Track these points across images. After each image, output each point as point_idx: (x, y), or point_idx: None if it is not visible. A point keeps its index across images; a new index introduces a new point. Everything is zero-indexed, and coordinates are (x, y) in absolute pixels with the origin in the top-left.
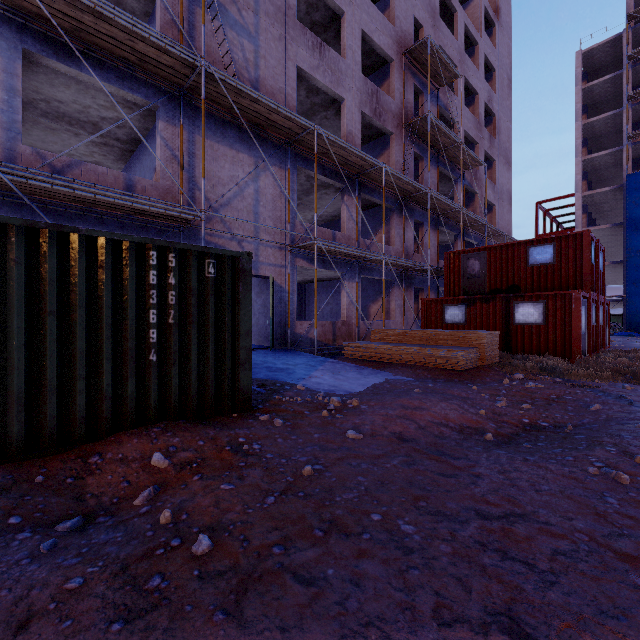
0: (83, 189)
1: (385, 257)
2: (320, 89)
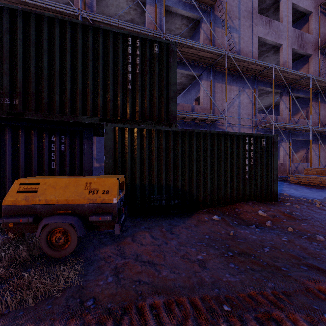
0: (187, 114)
1: (312, 127)
2: (267, 43)
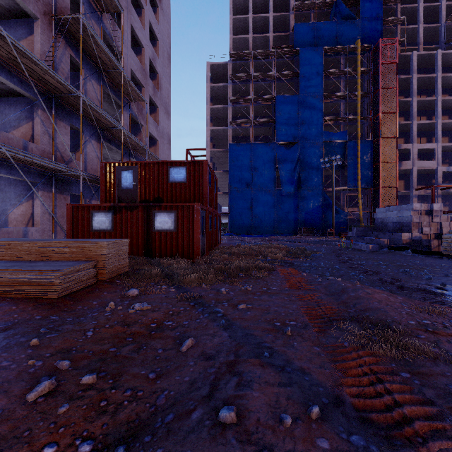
0: None
1: None
2: None
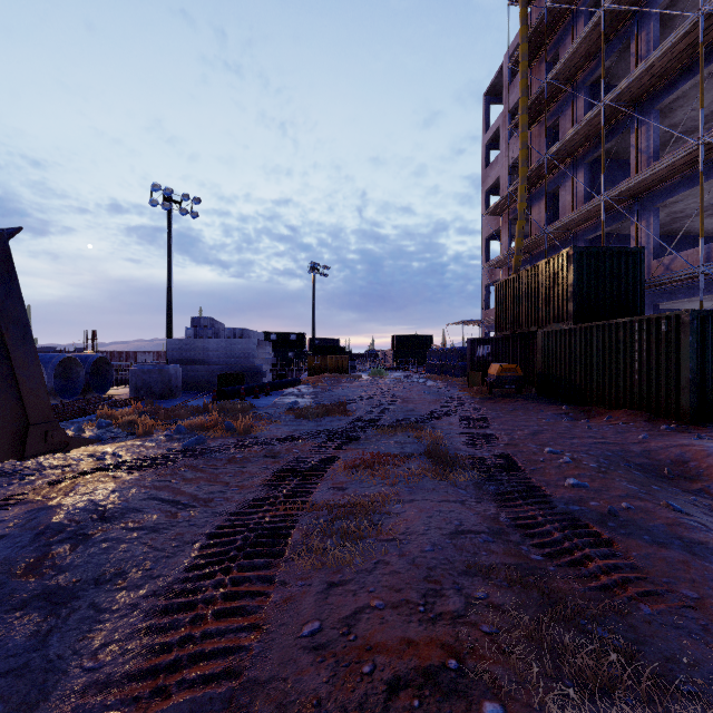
0: None
1: None
2: None
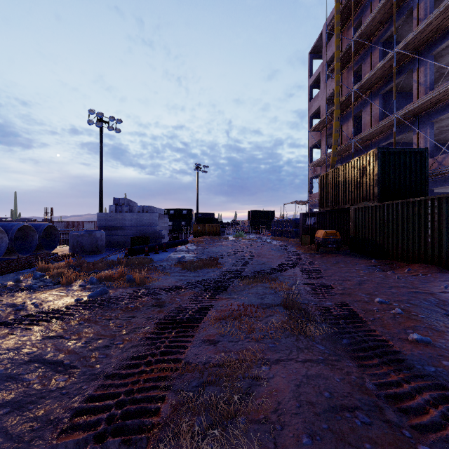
0: None
1: None
2: None
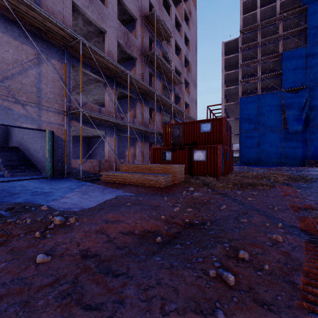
0: None
1: (129, 124)
2: (92, 22)
